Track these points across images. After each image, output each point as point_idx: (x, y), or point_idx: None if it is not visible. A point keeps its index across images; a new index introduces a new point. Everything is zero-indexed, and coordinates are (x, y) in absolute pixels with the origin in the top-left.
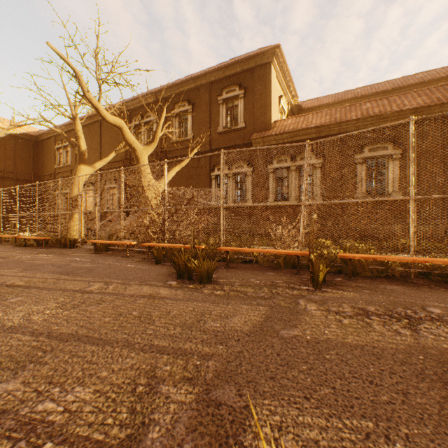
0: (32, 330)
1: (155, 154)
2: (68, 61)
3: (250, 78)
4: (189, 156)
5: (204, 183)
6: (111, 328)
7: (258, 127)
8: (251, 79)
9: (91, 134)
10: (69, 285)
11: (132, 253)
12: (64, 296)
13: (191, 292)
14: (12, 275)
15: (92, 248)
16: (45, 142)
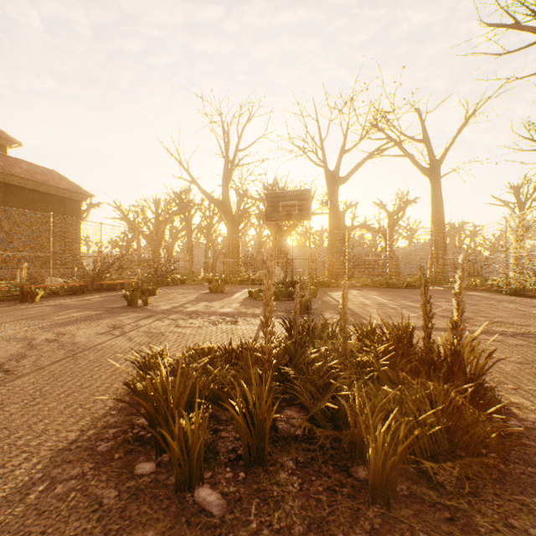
0: None
1: None
2: None
3: None
4: None
5: None
6: (23, 317)
7: None
8: None
9: None
10: None
11: None
12: None
13: None
14: None
15: None
16: None
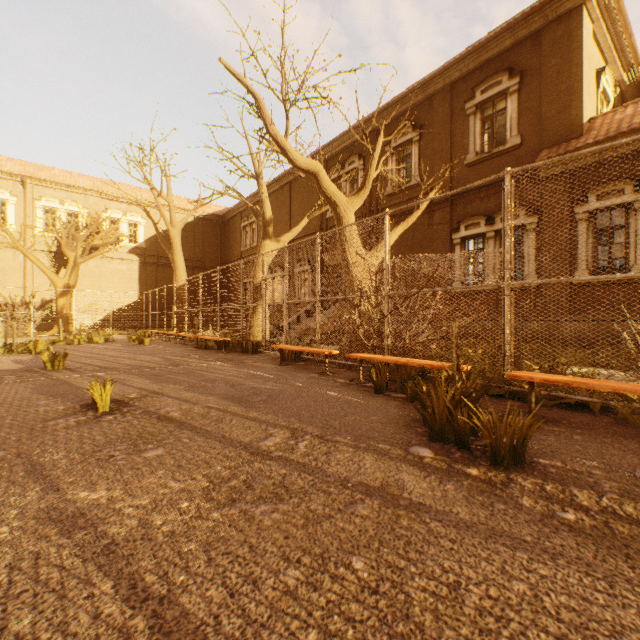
0: (135, 574)
1: (360, 217)
2: (245, 83)
3: (531, 52)
4: (420, 206)
5: (439, 252)
6: (301, 636)
7: (551, 138)
8: (534, 52)
9: (279, 203)
10: (236, 430)
11: (332, 366)
12: (223, 458)
13: (484, 497)
14: (173, 396)
15: (278, 356)
16: (231, 221)
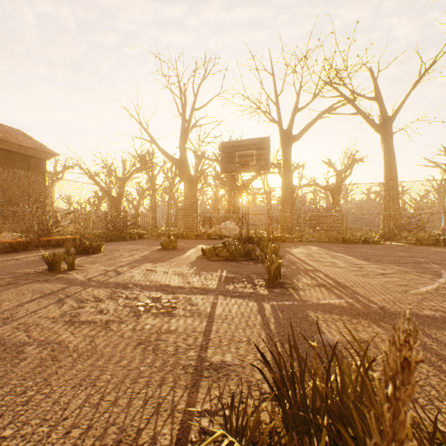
0: None
1: None
2: None
3: None
4: None
5: None
6: None
7: None
8: None
9: None
10: None
11: None
12: None
13: None
14: None
15: None
16: None
